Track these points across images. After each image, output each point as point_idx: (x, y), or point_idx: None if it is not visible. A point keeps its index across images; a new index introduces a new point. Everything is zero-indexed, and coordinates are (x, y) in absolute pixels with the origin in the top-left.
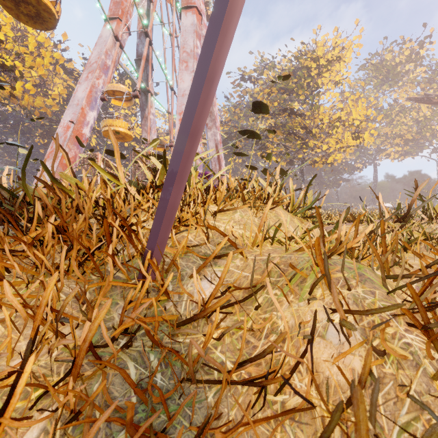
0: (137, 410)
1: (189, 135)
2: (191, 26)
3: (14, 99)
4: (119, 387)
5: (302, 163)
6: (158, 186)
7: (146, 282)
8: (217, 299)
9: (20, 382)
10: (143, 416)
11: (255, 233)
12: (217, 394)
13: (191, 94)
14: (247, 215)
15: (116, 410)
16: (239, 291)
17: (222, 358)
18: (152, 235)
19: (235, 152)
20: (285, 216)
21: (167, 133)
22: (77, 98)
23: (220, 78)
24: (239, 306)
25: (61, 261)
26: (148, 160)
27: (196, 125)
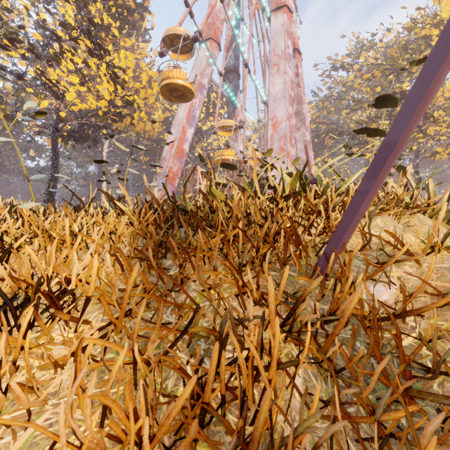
0: (367, 382)
1: (393, 150)
2: (281, 27)
3: (132, 127)
4: (342, 361)
5: (417, 157)
6: (289, 194)
7: (349, 279)
8: (400, 302)
9: (307, 338)
10: (375, 388)
11: (424, 239)
12: (441, 385)
13: (401, 113)
14: (388, 221)
15: (350, 378)
16: (424, 297)
17: (432, 356)
18: (333, 239)
19: (349, 154)
20: (429, 222)
21: (249, 139)
22: (179, 119)
23: (435, 94)
24: (431, 312)
25: (266, 258)
26: (242, 168)
27: (401, 140)
